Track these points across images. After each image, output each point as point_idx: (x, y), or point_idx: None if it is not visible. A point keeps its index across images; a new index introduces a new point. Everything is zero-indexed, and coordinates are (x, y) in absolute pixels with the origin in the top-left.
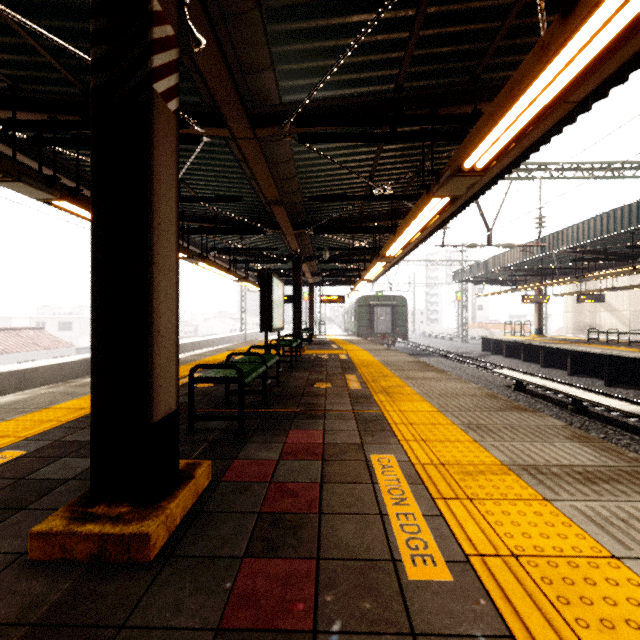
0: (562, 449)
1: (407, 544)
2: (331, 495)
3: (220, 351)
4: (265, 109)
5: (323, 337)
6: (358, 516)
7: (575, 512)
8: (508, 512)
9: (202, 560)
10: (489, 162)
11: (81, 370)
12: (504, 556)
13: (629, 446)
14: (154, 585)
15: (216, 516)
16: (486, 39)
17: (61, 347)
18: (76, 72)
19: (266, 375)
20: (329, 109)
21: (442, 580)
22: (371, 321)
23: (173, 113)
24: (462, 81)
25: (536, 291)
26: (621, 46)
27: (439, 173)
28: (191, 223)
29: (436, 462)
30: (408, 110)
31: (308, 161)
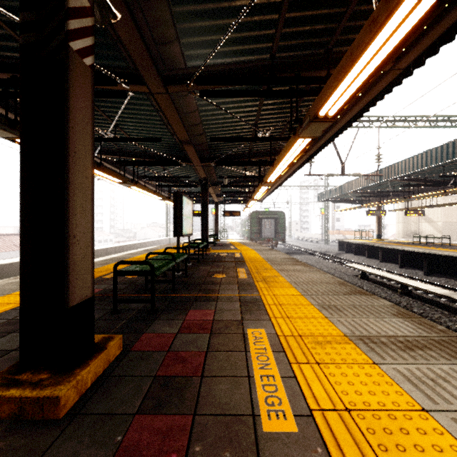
0: (390, 323)
1: (266, 401)
2: (213, 361)
3: (149, 251)
4: (174, 72)
5: (225, 240)
6: (231, 378)
7: (396, 373)
8: (346, 374)
9: (102, 417)
10: (337, 111)
11: None
12: (340, 410)
13: (440, 319)
14: (59, 439)
15: (121, 379)
16: (336, 21)
17: None
18: None
19: (178, 268)
20: (222, 72)
21: (289, 431)
22: (260, 229)
23: (89, 67)
24: (319, 53)
25: (376, 208)
26: (431, 20)
27: (302, 120)
28: (126, 157)
29: (295, 334)
30: (279, 73)
31: (209, 112)
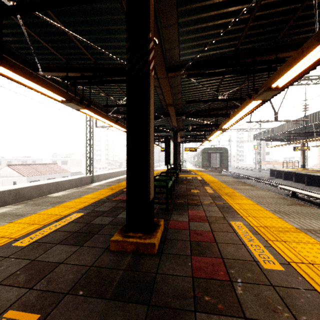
0: None
1: (259, 256)
2: (218, 236)
3: None
4: (172, 64)
5: (185, 168)
6: (233, 244)
7: None
8: (304, 247)
9: (175, 255)
10: (285, 83)
11: (78, 182)
12: (306, 263)
13: None
14: (161, 262)
15: (172, 241)
16: (283, 23)
17: (64, 172)
18: (93, 55)
19: None
20: (202, 62)
21: (279, 269)
22: (209, 160)
23: (153, 76)
24: (269, 43)
25: (302, 144)
26: None
27: (257, 89)
28: None
29: (263, 226)
30: (241, 60)
31: (187, 85)
